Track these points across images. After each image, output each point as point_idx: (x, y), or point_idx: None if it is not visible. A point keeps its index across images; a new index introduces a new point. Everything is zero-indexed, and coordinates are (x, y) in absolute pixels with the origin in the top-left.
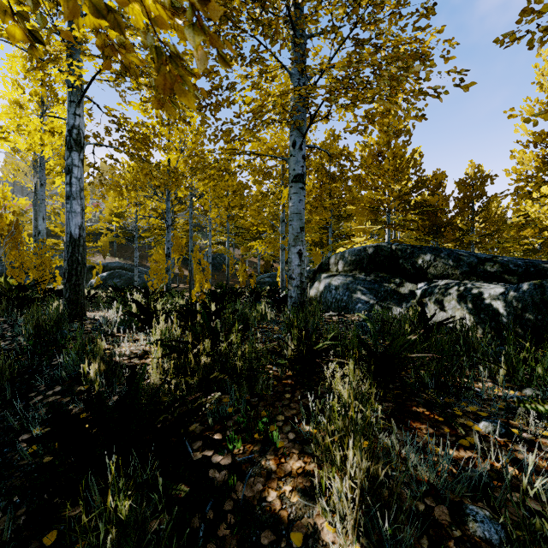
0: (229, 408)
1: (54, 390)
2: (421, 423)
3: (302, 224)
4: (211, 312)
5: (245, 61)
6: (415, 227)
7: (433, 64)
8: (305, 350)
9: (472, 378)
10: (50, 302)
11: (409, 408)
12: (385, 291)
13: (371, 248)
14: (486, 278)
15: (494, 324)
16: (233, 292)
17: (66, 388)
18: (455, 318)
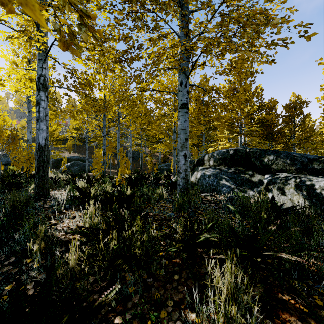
0: (130, 287)
1: (9, 261)
2: (290, 314)
3: (187, 136)
4: (127, 193)
5: (149, 29)
6: (257, 134)
7: (284, 21)
8: (189, 235)
9: (323, 264)
10: (31, 184)
11: (276, 295)
12: (242, 179)
13: (232, 151)
14: (314, 173)
15: (323, 208)
16: (143, 177)
17: (17, 259)
18: (293, 201)
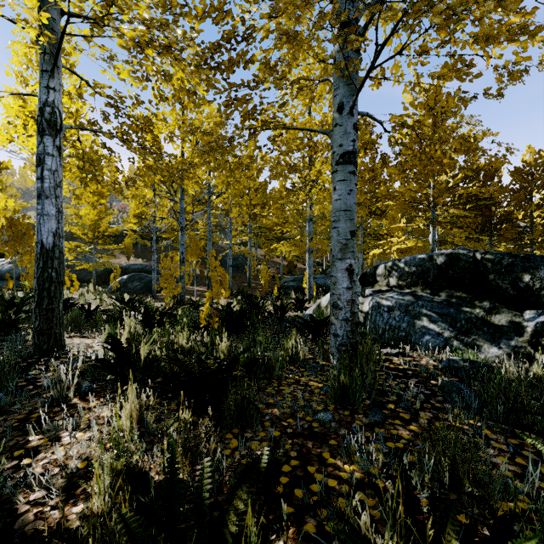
0: None
1: None
2: None
3: (353, 227)
4: (222, 347)
5: None
6: (465, 224)
7: None
8: None
9: None
10: None
11: None
12: (468, 319)
13: (441, 257)
14: None
15: None
16: (253, 307)
17: None
18: None
